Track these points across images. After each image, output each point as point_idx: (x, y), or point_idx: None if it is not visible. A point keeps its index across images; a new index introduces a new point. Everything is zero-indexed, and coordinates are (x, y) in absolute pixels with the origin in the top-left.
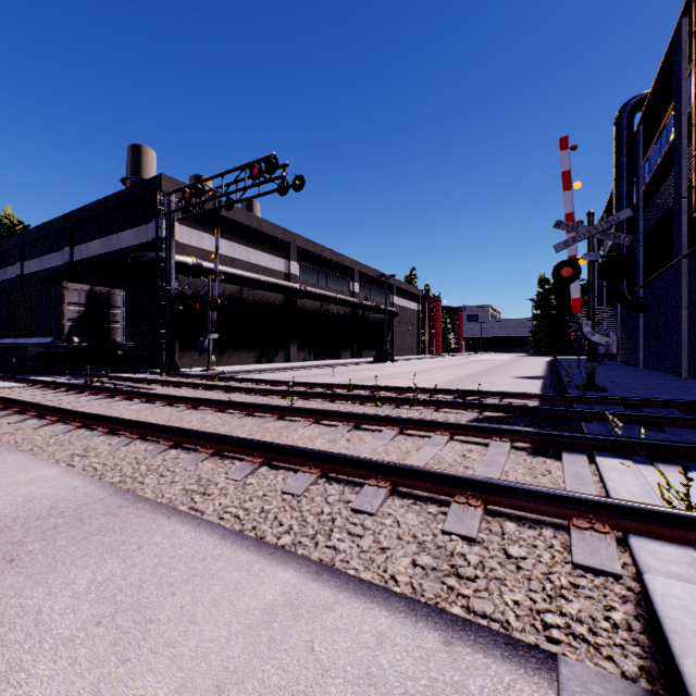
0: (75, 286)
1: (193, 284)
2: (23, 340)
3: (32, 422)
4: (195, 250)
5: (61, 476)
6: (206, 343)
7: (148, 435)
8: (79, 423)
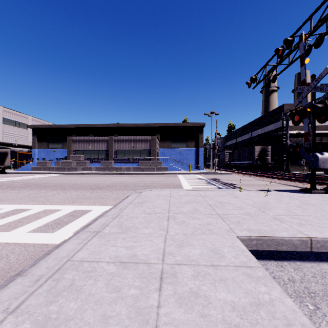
0: (257, 147)
1: (295, 140)
2: (243, 162)
3: (261, 178)
4: (296, 127)
5: (273, 183)
6: (301, 162)
7: (286, 180)
8: (271, 178)
